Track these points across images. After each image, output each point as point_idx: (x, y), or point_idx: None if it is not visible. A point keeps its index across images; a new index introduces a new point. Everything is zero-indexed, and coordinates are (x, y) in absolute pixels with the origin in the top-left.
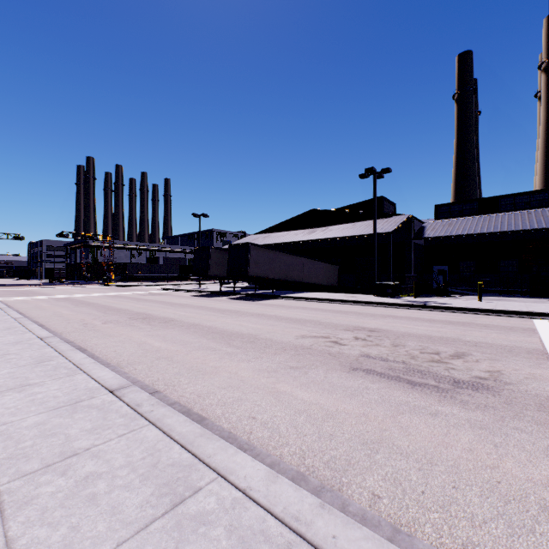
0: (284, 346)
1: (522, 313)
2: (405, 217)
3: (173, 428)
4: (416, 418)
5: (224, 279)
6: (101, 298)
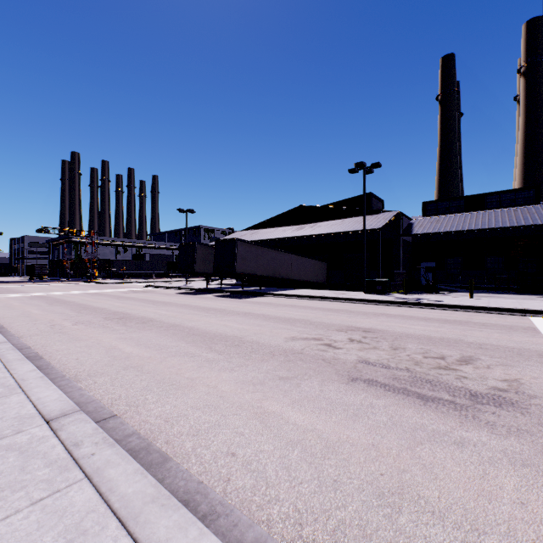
0: (272, 351)
1: (518, 311)
2: (394, 213)
3: (115, 486)
4: (439, 450)
5: (210, 276)
6: (80, 296)
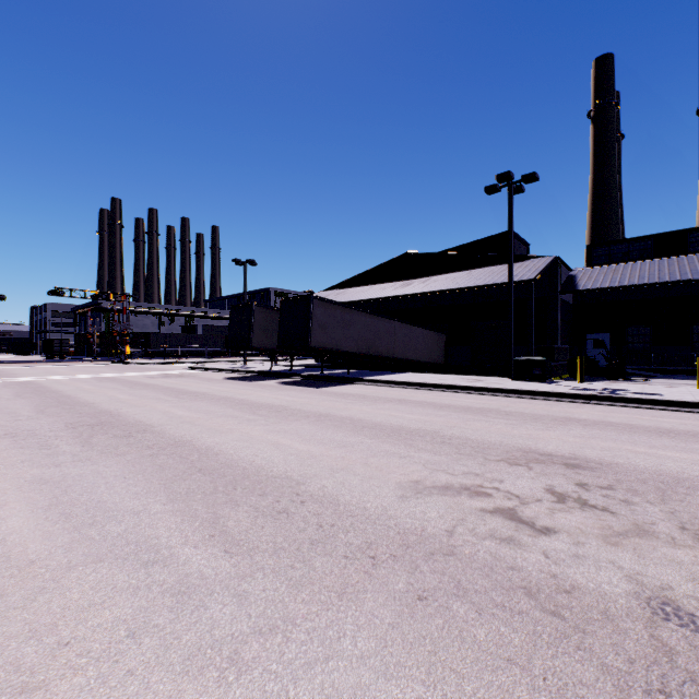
0: (370, 541)
1: None
2: (549, 259)
3: None
4: None
5: (276, 353)
6: (79, 383)
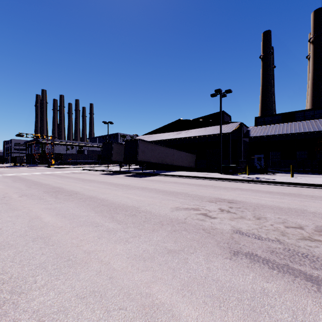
0: (161, 221)
1: None
2: (238, 123)
3: None
4: None
5: (122, 163)
6: (37, 176)
